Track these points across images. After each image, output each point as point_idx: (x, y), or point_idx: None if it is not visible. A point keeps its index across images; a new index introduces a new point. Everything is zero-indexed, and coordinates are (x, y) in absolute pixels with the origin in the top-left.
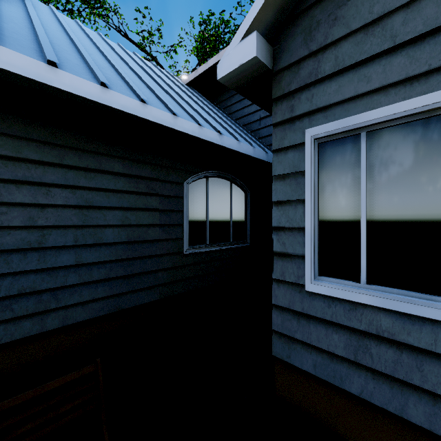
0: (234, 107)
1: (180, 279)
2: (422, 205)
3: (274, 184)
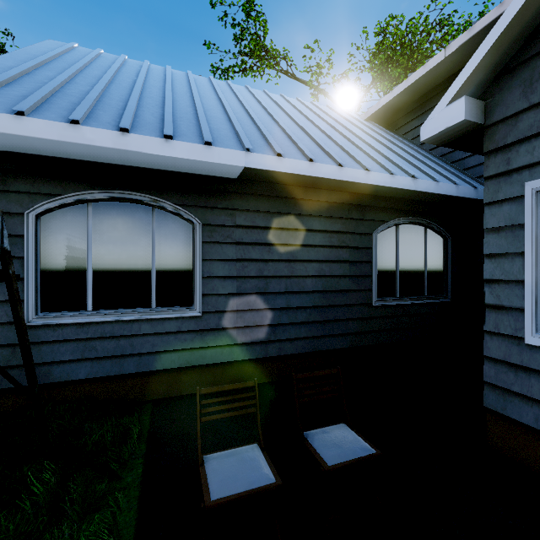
0: None
1: (369, 331)
2: None
3: (486, 237)
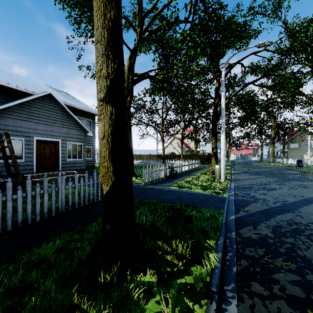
0: None
1: None
2: None
3: None
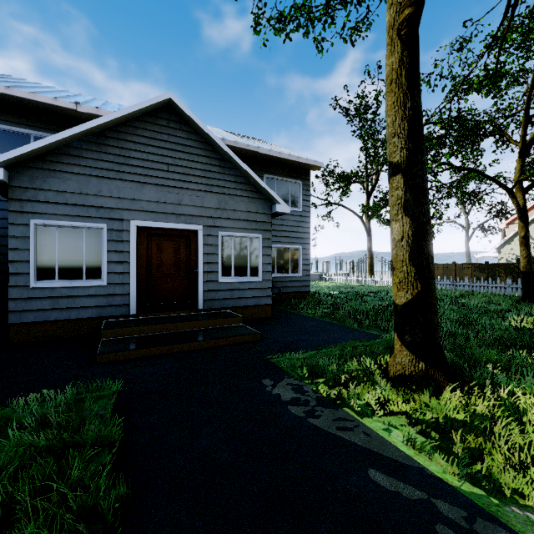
0: None
1: None
2: (75, 254)
3: (10, 240)
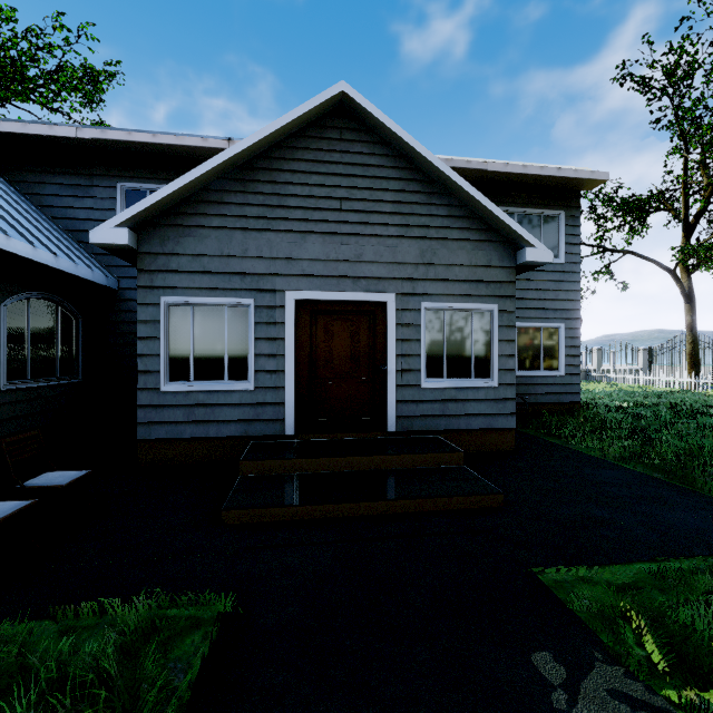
0: (49, 199)
1: None
2: (215, 344)
3: (139, 326)
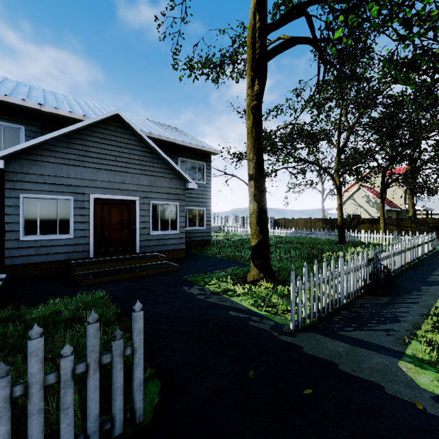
0: None
1: None
2: (51, 217)
3: (6, 208)
